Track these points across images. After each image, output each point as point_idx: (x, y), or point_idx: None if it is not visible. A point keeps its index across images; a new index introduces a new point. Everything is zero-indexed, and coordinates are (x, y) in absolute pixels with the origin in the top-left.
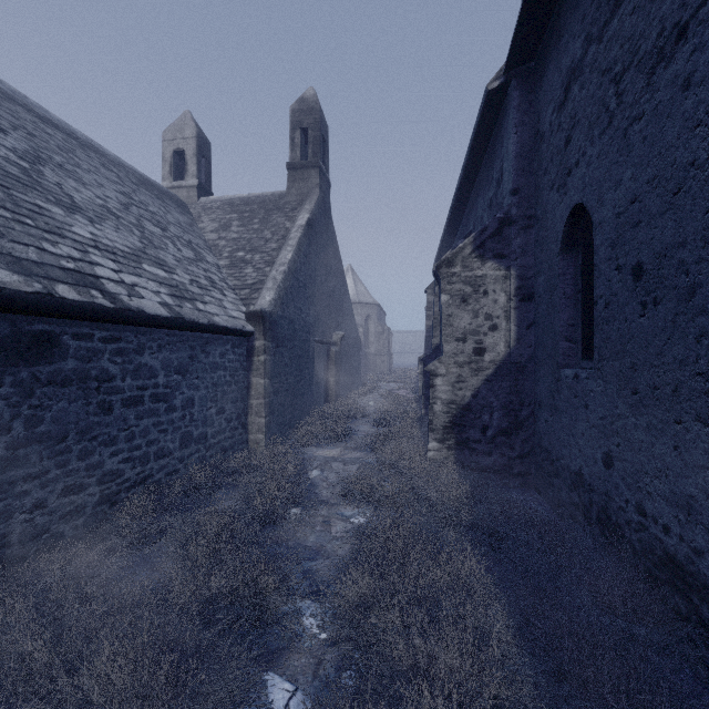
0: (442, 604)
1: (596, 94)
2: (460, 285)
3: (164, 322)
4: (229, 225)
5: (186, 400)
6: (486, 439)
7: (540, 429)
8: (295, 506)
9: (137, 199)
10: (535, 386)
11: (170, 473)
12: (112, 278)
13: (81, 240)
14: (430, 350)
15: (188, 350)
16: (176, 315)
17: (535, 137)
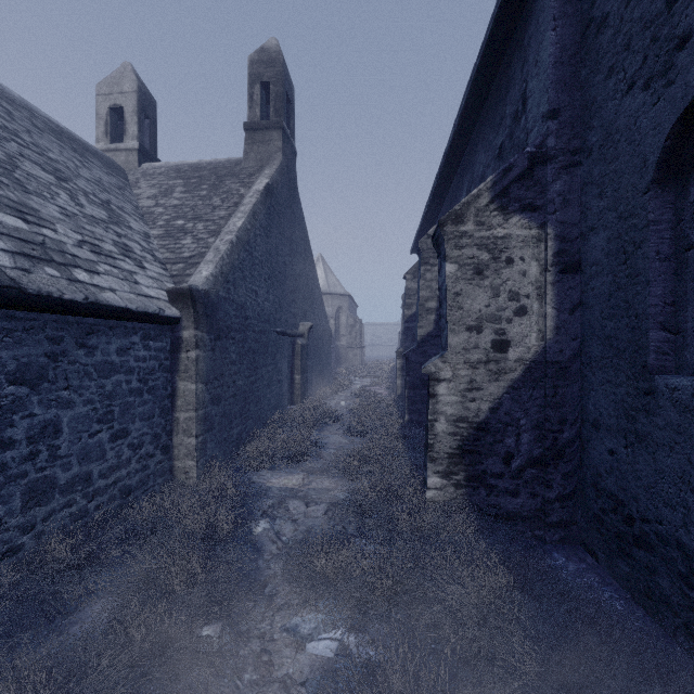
0: None
1: None
2: (472, 249)
3: None
4: (171, 191)
5: (40, 426)
6: (511, 472)
7: (595, 461)
8: (211, 620)
9: (29, 140)
10: (584, 396)
11: None
12: None
13: None
14: (409, 343)
15: (46, 344)
16: (2, 281)
17: (584, 33)
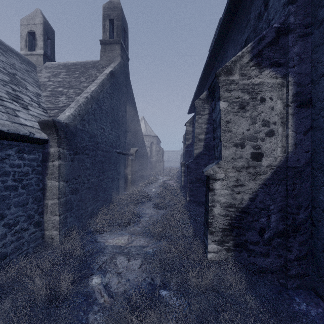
0: None
1: None
2: (238, 92)
3: None
4: (58, 74)
5: None
6: (264, 241)
7: None
8: None
9: None
10: (315, 190)
11: None
12: None
13: None
14: (188, 159)
15: None
16: None
17: None
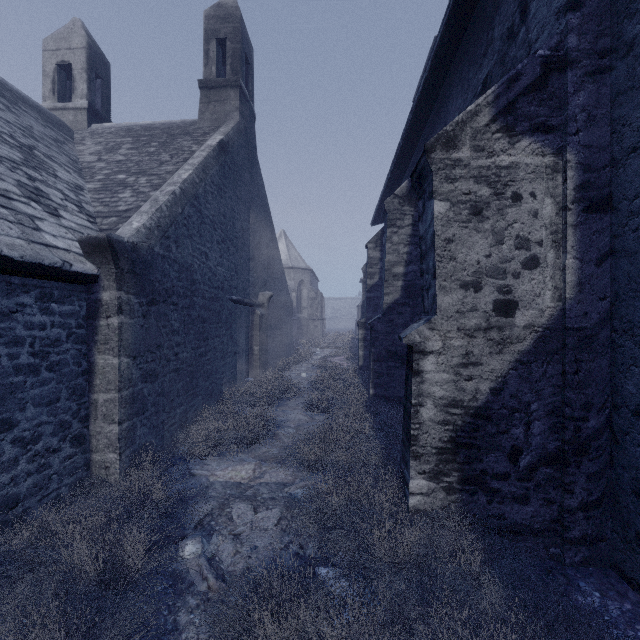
0: None
1: None
2: (468, 183)
3: None
4: (117, 147)
5: None
6: (519, 472)
7: None
8: None
9: None
10: (618, 373)
11: None
12: None
13: None
14: (372, 313)
15: None
16: None
17: None
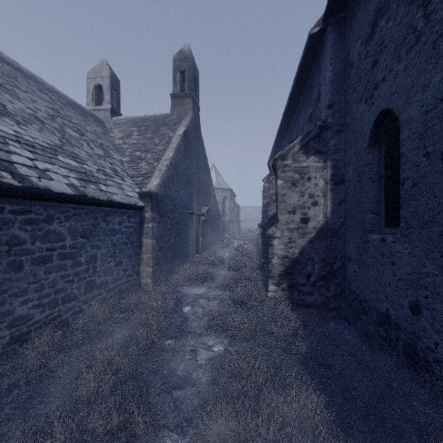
0: None
1: (403, 21)
2: (291, 173)
3: (69, 199)
4: (131, 134)
5: (90, 257)
6: (310, 283)
7: (349, 277)
8: (170, 338)
9: (64, 114)
10: (345, 245)
11: (75, 313)
12: (26, 164)
13: (3, 135)
14: (266, 219)
15: (92, 220)
16: (80, 193)
17: (345, 67)
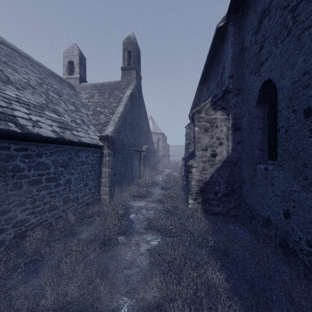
0: (202, 305)
1: (279, 20)
2: (204, 122)
3: (53, 140)
4: (94, 95)
5: (66, 180)
6: (217, 198)
7: (244, 194)
8: (121, 235)
9: (47, 82)
10: (241, 172)
11: (57, 218)
12: (24, 117)
13: (8, 97)
14: (187, 154)
15: (68, 155)
16: (60, 137)
17: (241, 50)
